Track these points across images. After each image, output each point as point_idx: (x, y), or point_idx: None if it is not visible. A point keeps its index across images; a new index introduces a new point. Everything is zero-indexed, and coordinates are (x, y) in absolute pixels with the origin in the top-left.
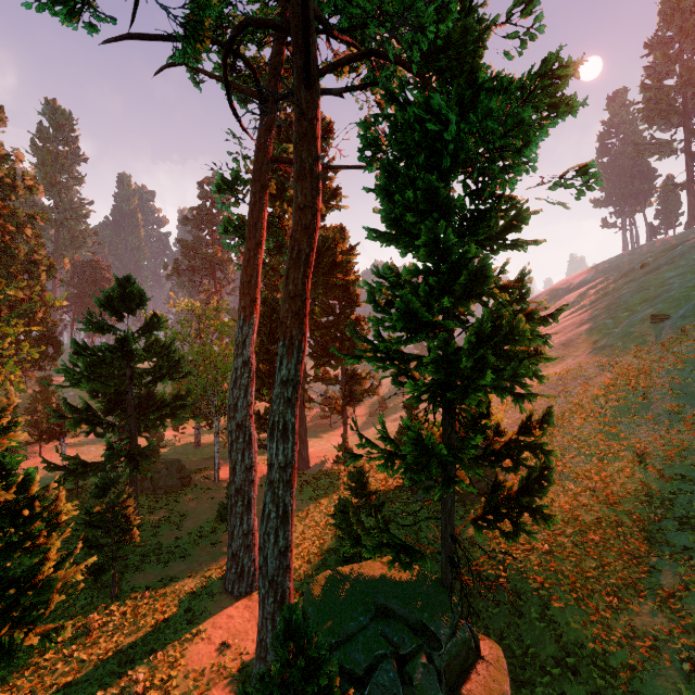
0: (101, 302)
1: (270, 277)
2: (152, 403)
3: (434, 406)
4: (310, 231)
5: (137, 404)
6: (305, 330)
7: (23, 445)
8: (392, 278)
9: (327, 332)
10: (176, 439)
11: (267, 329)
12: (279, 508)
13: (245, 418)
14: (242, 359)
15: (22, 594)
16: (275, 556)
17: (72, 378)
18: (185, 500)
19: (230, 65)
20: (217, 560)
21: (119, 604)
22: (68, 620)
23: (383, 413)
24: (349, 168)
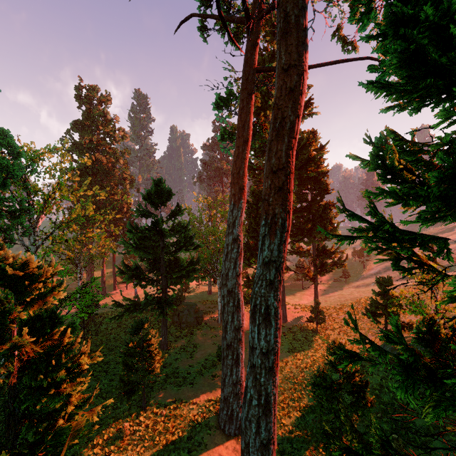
0: (145, 197)
1: (257, 176)
2: (177, 265)
3: None
4: (295, 95)
5: (168, 266)
6: (289, 208)
7: (118, 283)
8: (396, 142)
9: (301, 216)
10: (197, 287)
11: (254, 214)
12: (261, 397)
13: (235, 286)
14: (232, 237)
15: (48, 432)
16: (256, 447)
17: (128, 247)
18: (197, 334)
19: (226, 13)
20: (215, 393)
21: (146, 416)
22: (114, 421)
23: (346, 279)
24: (325, 65)
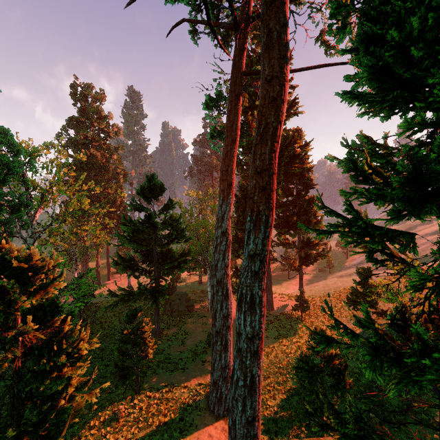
0: (138, 192)
1: (245, 171)
2: (169, 257)
3: (436, 296)
4: (277, 103)
5: (160, 257)
6: (272, 205)
7: (112, 274)
8: (369, 146)
9: (287, 209)
10: (188, 277)
11: (242, 207)
12: (246, 378)
13: (223, 276)
14: (221, 230)
15: (50, 412)
16: (242, 424)
17: (122, 240)
18: (188, 322)
19: (216, 18)
20: (205, 377)
21: (140, 399)
22: (109, 404)
23: (330, 270)
24: (308, 69)
